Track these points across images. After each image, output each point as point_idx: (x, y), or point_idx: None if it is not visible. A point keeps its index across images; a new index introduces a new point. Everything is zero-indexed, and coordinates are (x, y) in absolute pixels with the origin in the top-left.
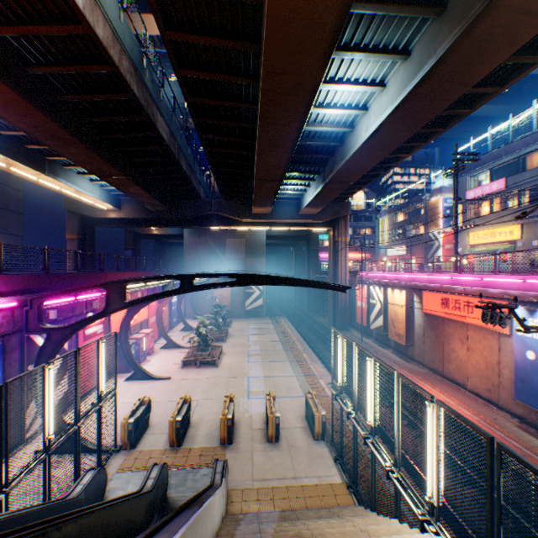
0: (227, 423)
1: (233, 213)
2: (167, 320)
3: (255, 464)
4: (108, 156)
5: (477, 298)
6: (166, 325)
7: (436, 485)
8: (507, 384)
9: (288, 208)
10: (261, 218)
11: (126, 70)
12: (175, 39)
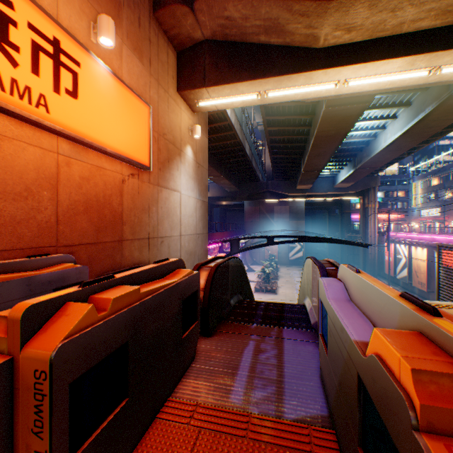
0: None
1: (281, 189)
2: None
3: None
4: (216, 167)
5: None
6: None
7: None
8: None
9: (324, 184)
10: (302, 193)
11: (238, 130)
12: (268, 119)
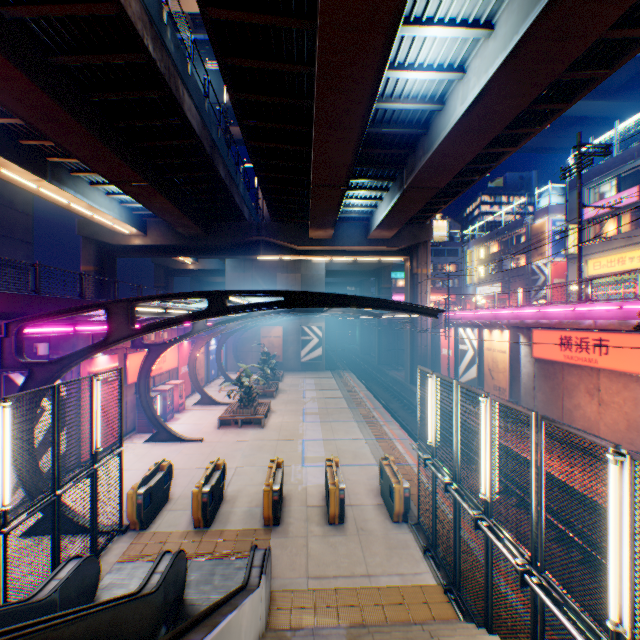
0: (272, 496)
1: (285, 238)
2: (204, 372)
3: (310, 554)
4: (121, 152)
5: (614, 333)
6: (202, 378)
7: (630, 603)
8: None
9: (354, 232)
10: (319, 245)
11: (136, 15)
12: None
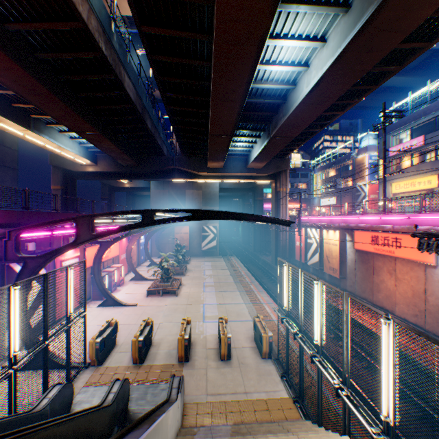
0: (184, 343)
1: (191, 167)
2: (136, 258)
3: (209, 380)
4: (82, 113)
5: (404, 234)
6: (135, 262)
7: (393, 404)
8: (433, 310)
9: (238, 163)
10: (214, 172)
11: (94, 28)
12: None
